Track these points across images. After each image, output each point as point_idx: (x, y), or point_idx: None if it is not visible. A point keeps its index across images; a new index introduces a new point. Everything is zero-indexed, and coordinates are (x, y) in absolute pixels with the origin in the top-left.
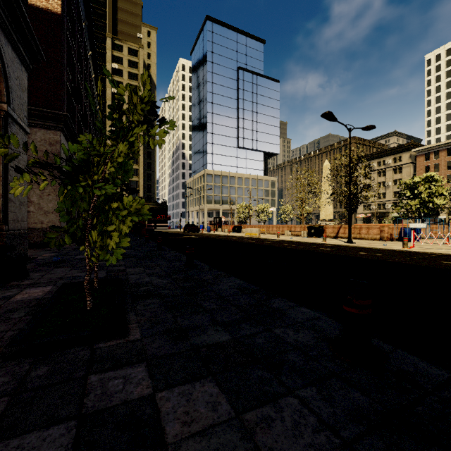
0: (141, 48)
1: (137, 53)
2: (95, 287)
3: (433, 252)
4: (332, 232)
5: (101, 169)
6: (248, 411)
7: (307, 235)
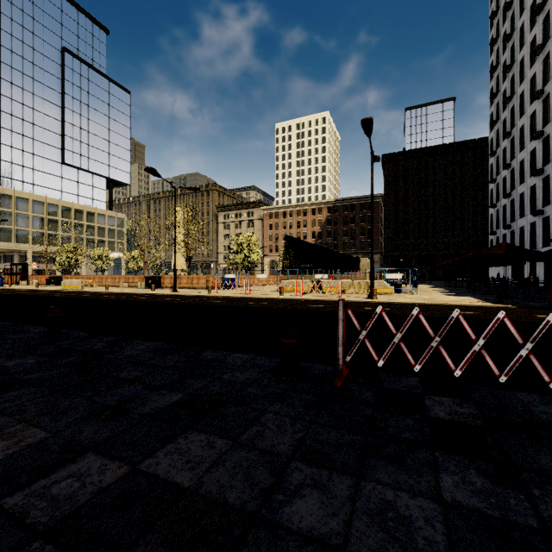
0: None
1: None
2: None
3: (220, 296)
4: (170, 282)
5: None
6: None
7: (145, 286)
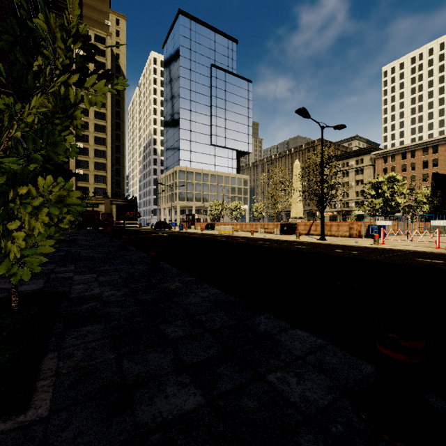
0: (109, 36)
1: (105, 40)
2: (13, 309)
3: (403, 249)
4: (304, 229)
5: (5, 135)
6: None
7: (280, 232)
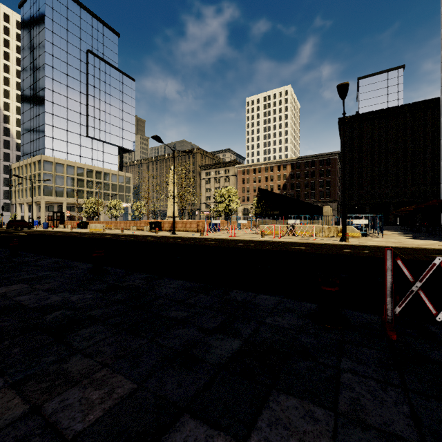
0: None
1: None
2: None
3: (211, 237)
4: (168, 226)
5: None
6: (36, 285)
7: (150, 229)
